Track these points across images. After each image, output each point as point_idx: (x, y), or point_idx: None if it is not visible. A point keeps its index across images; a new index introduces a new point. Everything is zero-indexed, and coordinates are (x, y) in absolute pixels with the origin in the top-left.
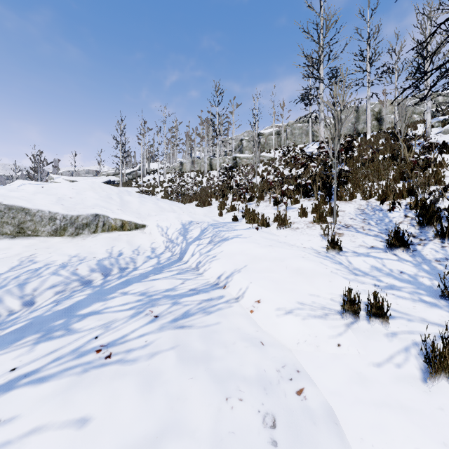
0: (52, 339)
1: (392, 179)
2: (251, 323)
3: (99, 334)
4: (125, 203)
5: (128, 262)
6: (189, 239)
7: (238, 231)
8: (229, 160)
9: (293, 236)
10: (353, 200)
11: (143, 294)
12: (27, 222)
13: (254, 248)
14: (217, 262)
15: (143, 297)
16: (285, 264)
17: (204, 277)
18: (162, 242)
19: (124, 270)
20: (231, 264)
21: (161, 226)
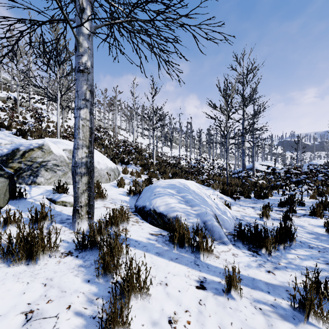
0: None
1: None
2: None
3: None
4: None
5: None
6: None
7: None
8: None
9: None
10: None
11: None
12: None
13: None
14: None
15: None
16: None
17: None
18: None
19: None
20: None
21: None
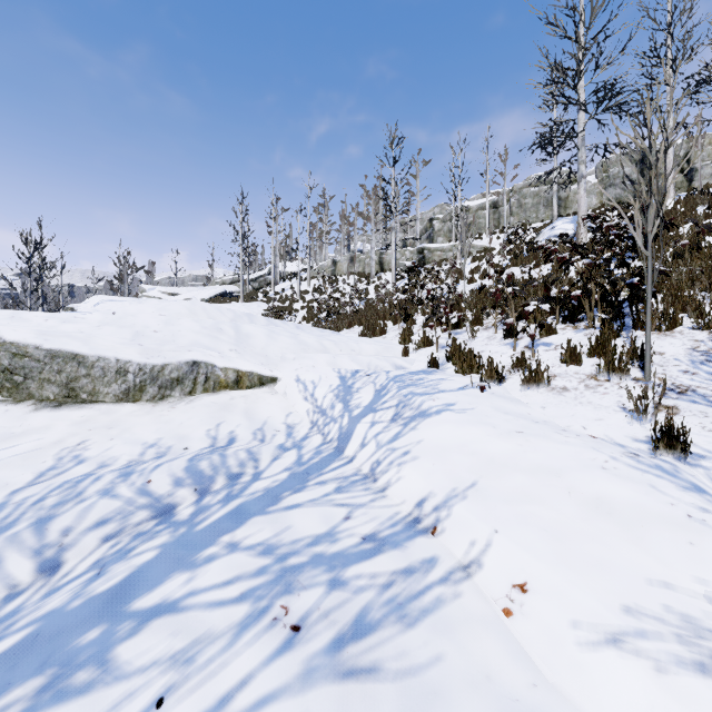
0: (64, 698)
1: None
2: (513, 652)
3: (166, 691)
4: (243, 338)
5: (243, 460)
6: (355, 410)
7: (446, 395)
8: (411, 254)
9: (560, 408)
10: (676, 329)
11: (269, 550)
12: (80, 378)
13: (487, 438)
14: (412, 466)
15: (269, 561)
16: (566, 485)
17: (388, 499)
18: (305, 412)
19: (236, 479)
20: (442, 473)
21: (303, 380)
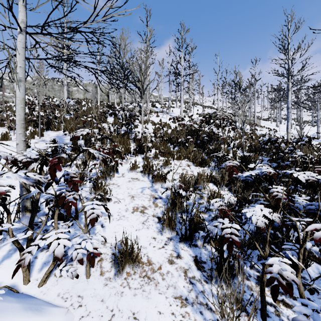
0: None
1: (82, 124)
2: None
3: None
4: None
5: None
6: None
7: None
8: None
9: (9, 143)
10: (59, 131)
11: None
12: None
13: None
14: None
15: None
16: None
17: None
18: None
19: None
20: None
21: None
